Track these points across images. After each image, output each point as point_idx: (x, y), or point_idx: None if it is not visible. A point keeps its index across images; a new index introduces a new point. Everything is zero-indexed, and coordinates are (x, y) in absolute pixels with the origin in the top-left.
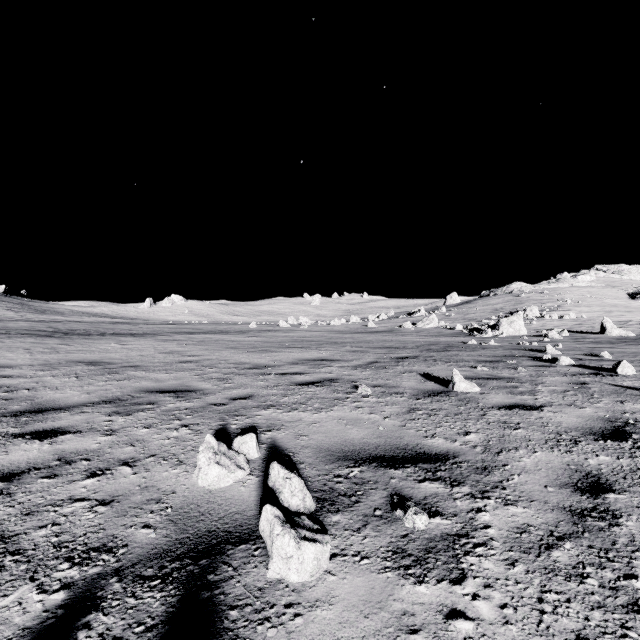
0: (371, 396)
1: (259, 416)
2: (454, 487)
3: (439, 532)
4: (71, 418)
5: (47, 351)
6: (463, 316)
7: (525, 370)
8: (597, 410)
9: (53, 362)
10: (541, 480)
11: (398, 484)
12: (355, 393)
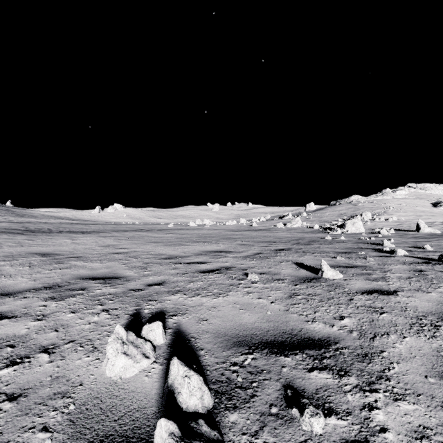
0: (258, 282)
1: (168, 301)
2: (342, 377)
3: (337, 437)
4: (13, 303)
5: (14, 245)
6: (318, 219)
7: (373, 260)
8: (441, 295)
9: (15, 254)
10: (420, 369)
11: (289, 374)
12: (246, 279)
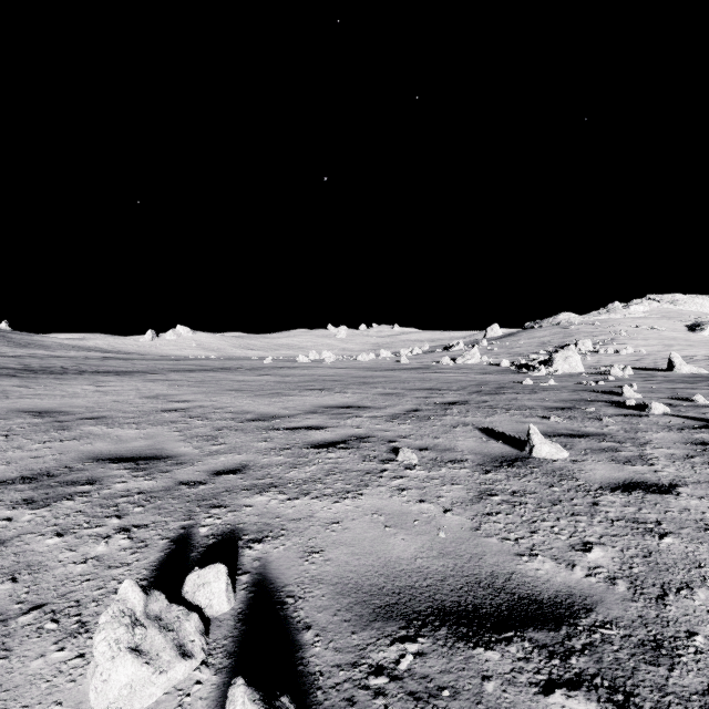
0: (418, 467)
1: (248, 508)
2: None
3: None
4: None
5: None
6: (507, 350)
7: (613, 422)
8: None
9: None
10: None
11: (502, 700)
12: (394, 461)
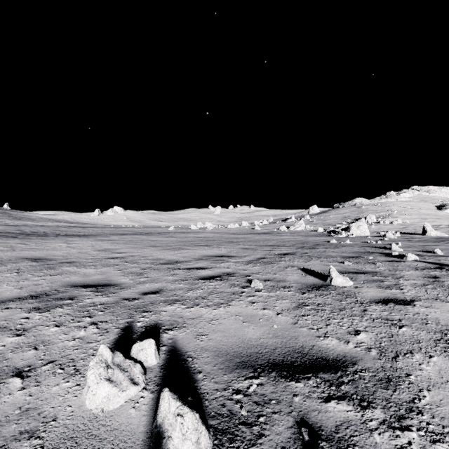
0: (263, 290)
1: (164, 312)
2: (365, 410)
3: None
4: None
5: (5, 249)
6: (322, 222)
7: (383, 265)
8: None
9: (5, 259)
10: None
11: (302, 405)
12: (249, 287)
